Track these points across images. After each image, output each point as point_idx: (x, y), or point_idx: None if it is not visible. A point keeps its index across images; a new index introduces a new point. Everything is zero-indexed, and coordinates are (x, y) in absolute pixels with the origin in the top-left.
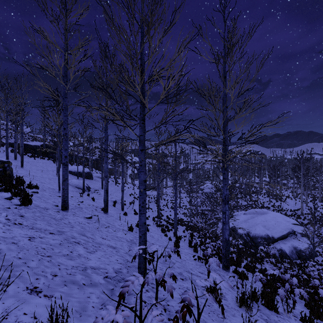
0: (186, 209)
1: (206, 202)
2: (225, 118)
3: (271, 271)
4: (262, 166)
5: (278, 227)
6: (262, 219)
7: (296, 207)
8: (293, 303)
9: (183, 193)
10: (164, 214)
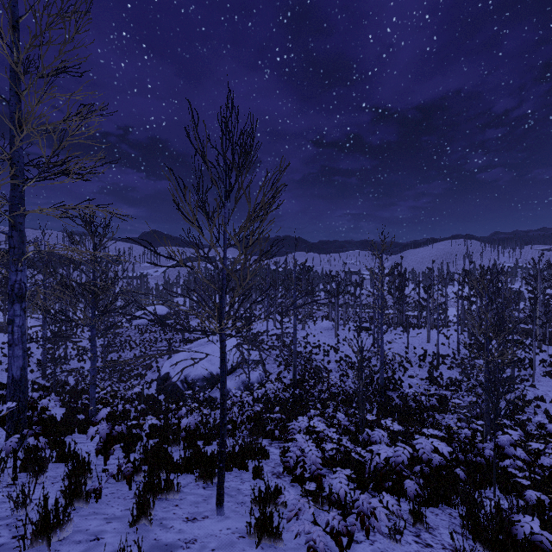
0: (83, 361)
1: (133, 342)
2: (13, 117)
3: (8, 404)
4: (230, 277)
5: (227, 358)
6: (209, 351)
7: (263, 329)
8: (104, 455)
9: (87, 331)
10: (5, 380)
